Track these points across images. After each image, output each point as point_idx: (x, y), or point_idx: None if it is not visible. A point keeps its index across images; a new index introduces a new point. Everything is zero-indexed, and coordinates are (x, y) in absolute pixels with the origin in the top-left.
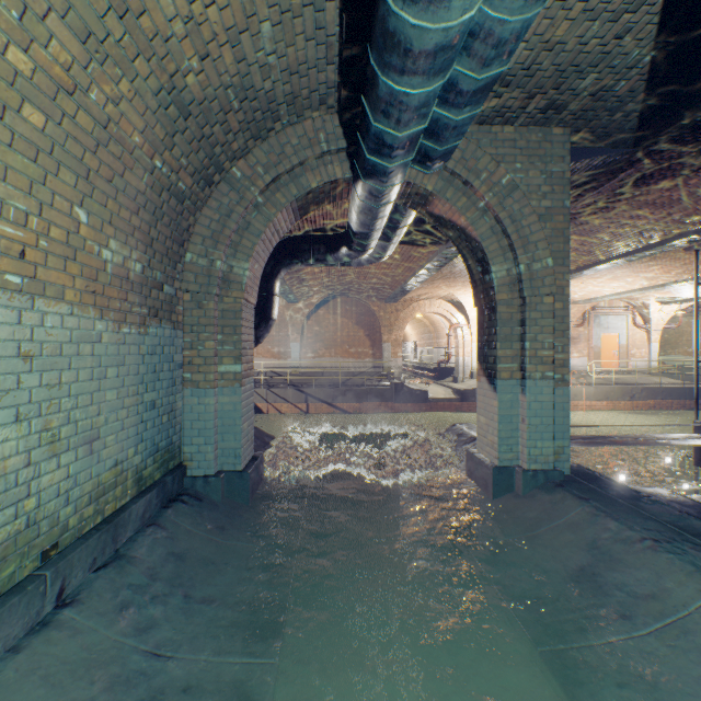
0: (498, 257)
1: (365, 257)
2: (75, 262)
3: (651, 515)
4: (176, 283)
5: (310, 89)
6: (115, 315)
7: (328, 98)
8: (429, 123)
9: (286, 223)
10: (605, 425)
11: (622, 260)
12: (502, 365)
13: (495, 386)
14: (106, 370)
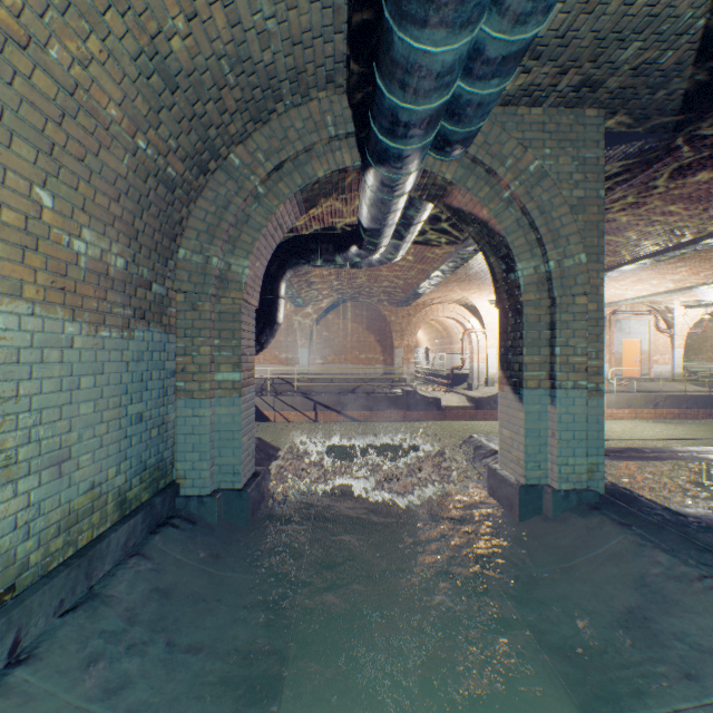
0: (525, 253)
1: (376, 258)
2: (36, 253)
3: (706, 546)
4: (168, 282)
5: (315, 63)
6: (91, 317)
7: (335, 74)
8: (450, 99)
9: (290, 218)
10: (640, 439)
11: (650, 260)
12: (529, 373)
13: (521, 396)
14: (80, 380)
